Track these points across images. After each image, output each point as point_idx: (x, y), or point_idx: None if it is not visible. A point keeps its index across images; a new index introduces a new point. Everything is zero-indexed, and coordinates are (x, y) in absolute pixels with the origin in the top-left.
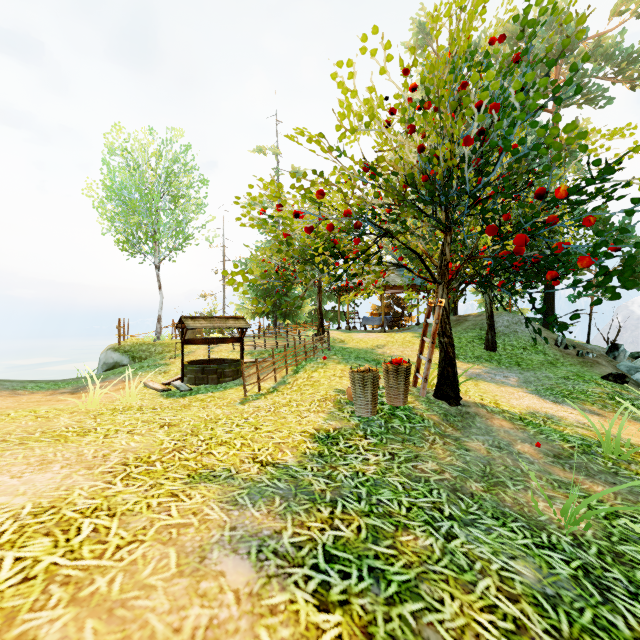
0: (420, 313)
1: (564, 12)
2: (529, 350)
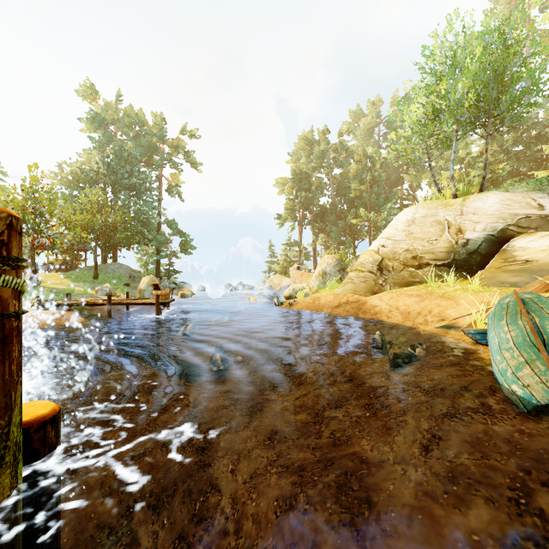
0: (56, 262)
1: (160, 124)
2: (115, 279)
